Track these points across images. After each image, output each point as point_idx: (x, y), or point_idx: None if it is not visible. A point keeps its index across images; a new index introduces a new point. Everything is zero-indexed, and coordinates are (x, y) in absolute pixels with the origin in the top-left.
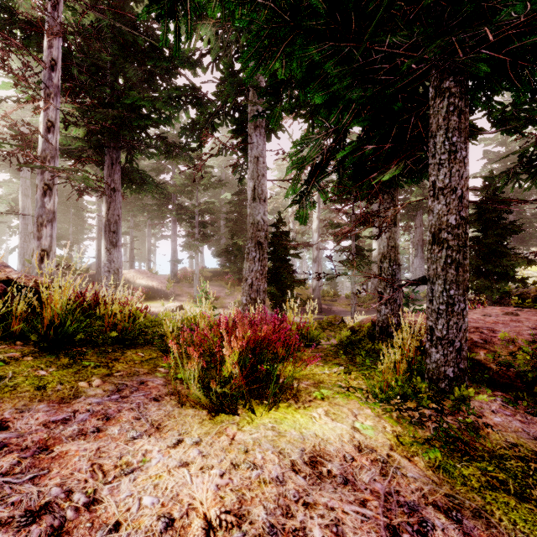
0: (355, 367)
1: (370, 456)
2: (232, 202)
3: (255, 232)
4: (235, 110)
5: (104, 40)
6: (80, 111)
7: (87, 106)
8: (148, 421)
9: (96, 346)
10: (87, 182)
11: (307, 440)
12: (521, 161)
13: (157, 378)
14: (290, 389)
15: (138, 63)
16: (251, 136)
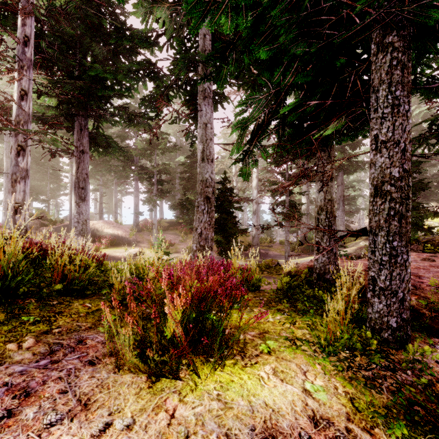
0: (296, 313)
1: (328, 432)
2: (185, 164)
3: (204, 188)
4: (187, 84)
5: (72, 20)
6: (51, 82)
7: (59, 79)
8: (76, 396)
9: (40, 298)
10: (56, 144)
11: (257, 412)
12: (431, 128)
13: (98, 335)
14: (236, 344)
15: (103, 43)
16: (200, 105)
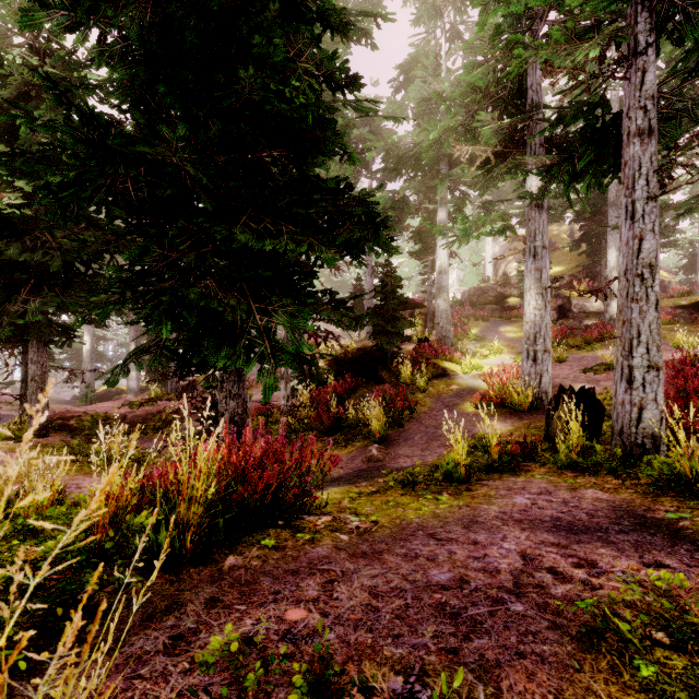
0: None
1: None
2: None
3: None
4: None
5: None
6: None
7: None
8: None
9: None
10: None
11: None
12: None
13: None
14: None
15: None
16: None
